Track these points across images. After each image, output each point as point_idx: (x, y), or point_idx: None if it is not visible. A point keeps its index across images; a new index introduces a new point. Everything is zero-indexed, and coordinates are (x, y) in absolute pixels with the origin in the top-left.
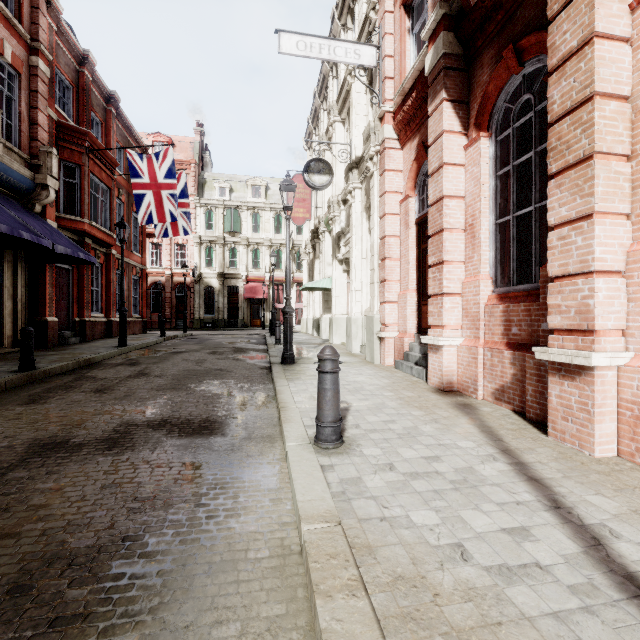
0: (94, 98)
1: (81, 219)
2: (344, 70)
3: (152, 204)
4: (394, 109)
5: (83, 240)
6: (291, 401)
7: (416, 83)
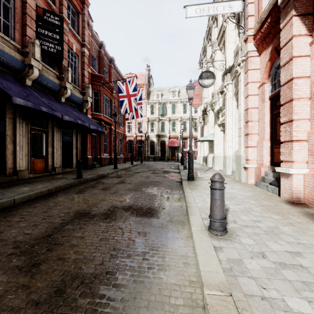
0: (105, 61)
1: (100, 114)
2: (221, 21)
3: (127, 104)
4: (254, 33)
5: (101, 123)
6: (193, 202)
7: (270, 13)
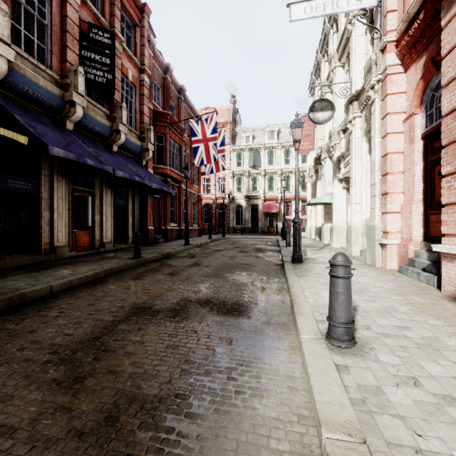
0: (172, 92)
1: (165, 167)
2: (343, 23)
3: (203, 152)
4: (397, 37)
5: (166, 179)
6: (302, 295)
7: (423, 4)
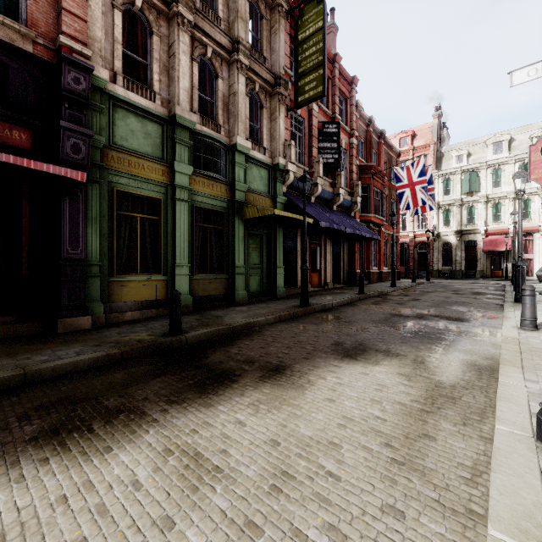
0: (373, 140)
1: (369, 215)
2: None
3: (409, 197)
4: None
5: (369, 225)
6: (512, 316)
7: None
